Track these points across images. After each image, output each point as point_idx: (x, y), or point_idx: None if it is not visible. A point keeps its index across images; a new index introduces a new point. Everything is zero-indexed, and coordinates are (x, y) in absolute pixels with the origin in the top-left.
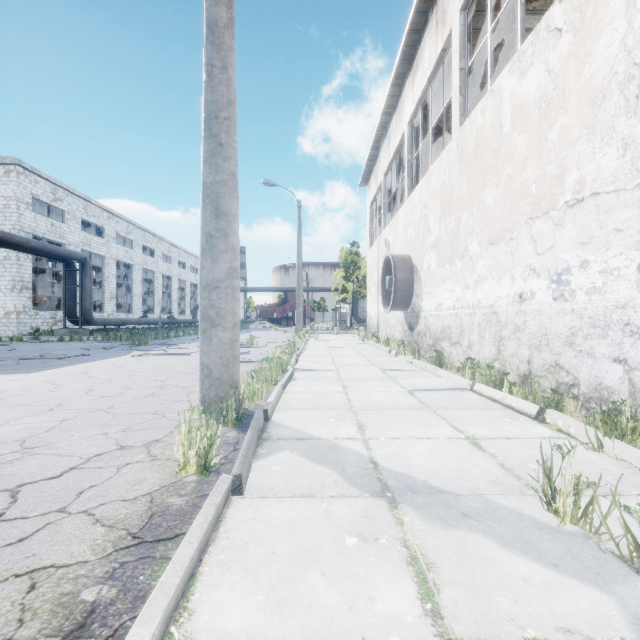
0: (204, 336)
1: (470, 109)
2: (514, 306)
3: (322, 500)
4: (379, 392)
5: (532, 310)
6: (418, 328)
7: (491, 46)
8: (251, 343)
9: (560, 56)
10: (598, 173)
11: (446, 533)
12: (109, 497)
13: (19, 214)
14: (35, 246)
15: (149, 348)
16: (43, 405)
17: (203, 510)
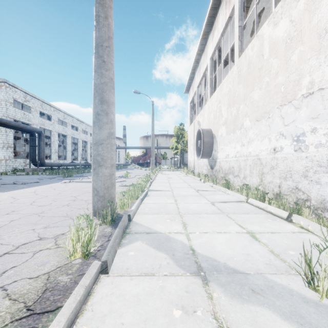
0: (94, 172)
1: (244, 48)
2: (270, 155)
3: (159, 278)
4: (195, 203)
5: (281, 157)
6: (215, 168)
7: (256, 12)
8: (127, 176)
9: (299, 11)
10: (323, 77)
11: (243, 307)
12: (21, 275)
13: (6, 108)
14: (14, 125)
15: (72, 178)
16: (4, 211)
17: (75, 291)
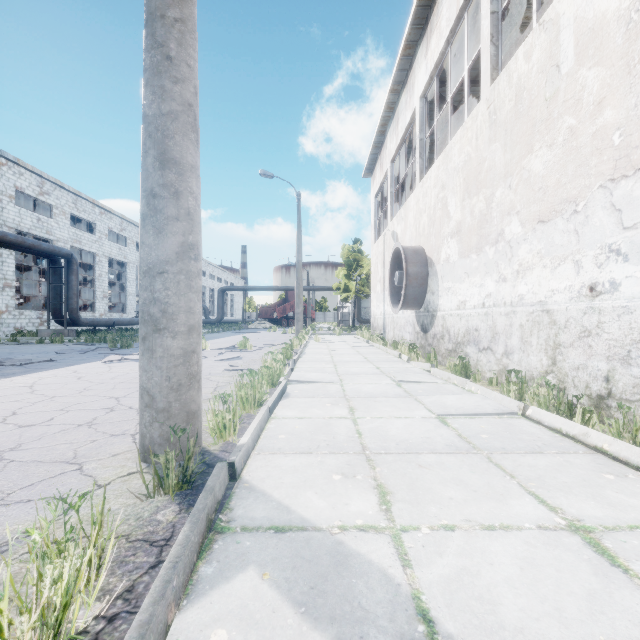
0: (144, 345)
1: (504, 61)
2: (580, 302)
3: None
4: (399, 418)
5: (614, 307)
6: (433, 330)
7: None
8: (245, 346)
9: None
10: None
11: None
12: None
13: (1, 208)
14: (13, 240)
15: (130, 352)
16: None
17: None
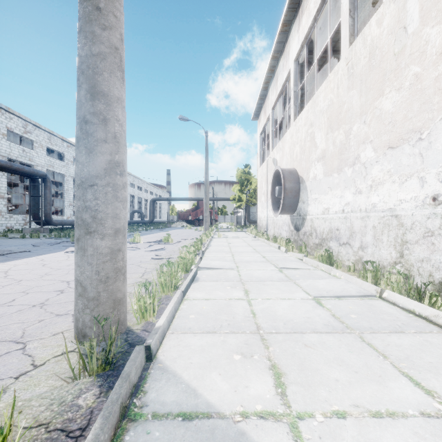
0: (77, 245)
1: (359, 29)
2: (424, 209)
3: None
4: (283, 300)
5: None
6: (304, 229)
7: None
8: (167, 240)
9: None
10: None
11: None
12: None
13: None
14: (4, 165)
15: None
16: None
17: None
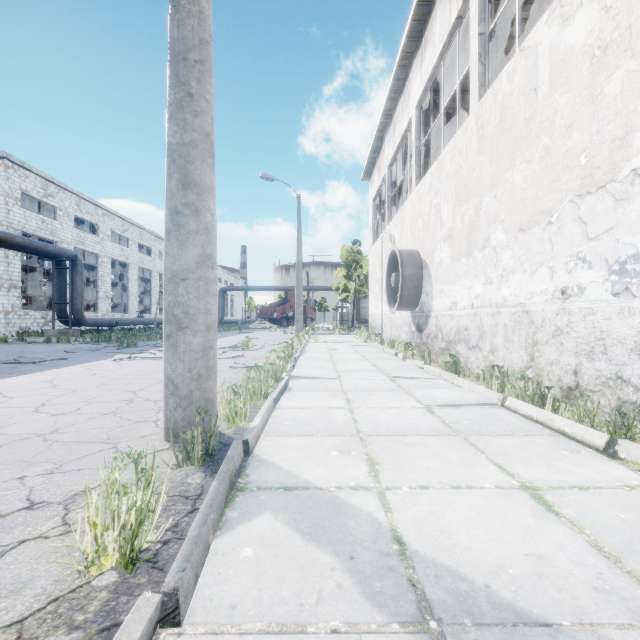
0: (168, 342)
1: (491, 79)
2: (554, 304)
3: None
4: (391, 408)
5: (580, 309)
6: (428, 329)
7: (519, 0)
8: (247, 345)
9: None
10: None
11: None
12: None
13: (7, 210)
14: (21, 242)
15: (136, 350)
16: None
17: None
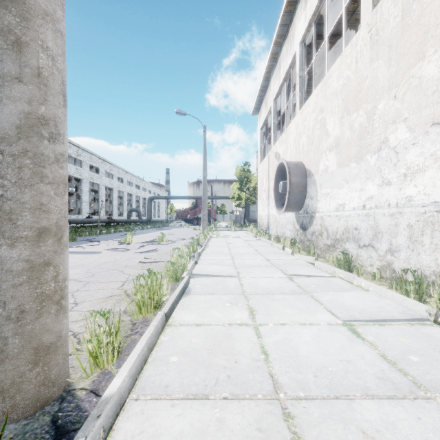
0: None
1: None
2: None
3: None
4: (304, 326)
5: None
6: (312, 228)
7: None
8: (162, 240)
9: None
10: None
11: None
12: None
13: None
14: None
15: (72, 245)
16: None
17: None
